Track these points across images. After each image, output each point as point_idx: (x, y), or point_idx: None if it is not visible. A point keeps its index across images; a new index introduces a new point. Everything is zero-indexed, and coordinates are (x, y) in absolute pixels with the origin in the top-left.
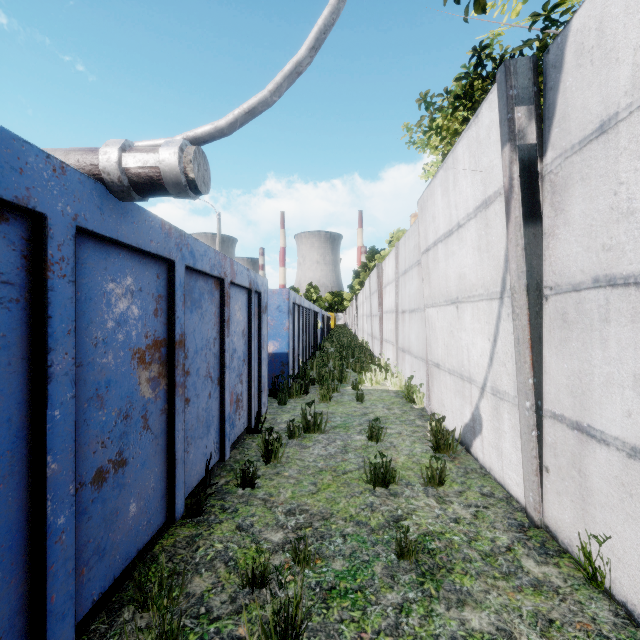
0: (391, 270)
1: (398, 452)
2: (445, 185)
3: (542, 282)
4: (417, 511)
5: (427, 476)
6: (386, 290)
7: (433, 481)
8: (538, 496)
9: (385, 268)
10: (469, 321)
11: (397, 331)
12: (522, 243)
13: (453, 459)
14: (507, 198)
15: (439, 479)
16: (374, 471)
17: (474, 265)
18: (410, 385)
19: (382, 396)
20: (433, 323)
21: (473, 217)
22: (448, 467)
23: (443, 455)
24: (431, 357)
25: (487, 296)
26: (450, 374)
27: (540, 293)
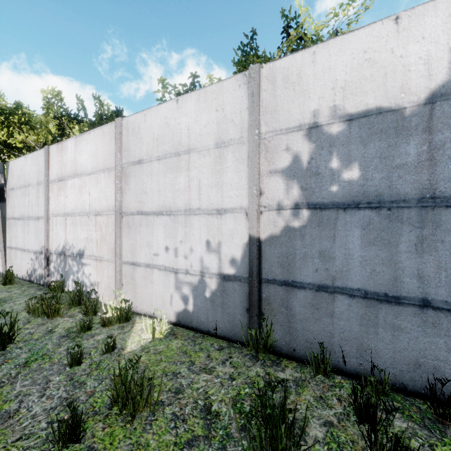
0: None
1: None
2: None
3: (6, 216)
4: None
5: None
6: None
7: None
8: (5, 267)
9: None
10: None
11: None
12: None
13: None
14: None
15: None
16: None
17: None
18: None
19: None
20: None
21: None
22: None
23: None
24: None
25: None
26: None
27: (5, 219)
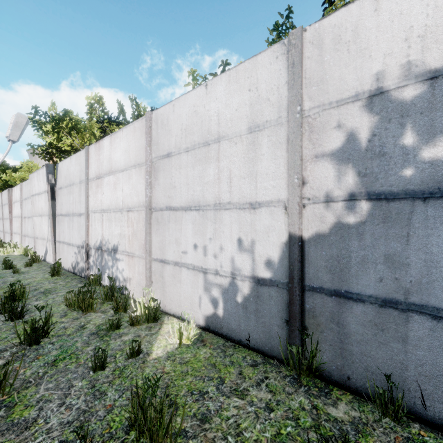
0: (18, 195)
1: (17, 265)
2: (37, 178)
3: (56, 213)
4: (21, 270)
5: (26, 264)
6: (15, 205)
7: (29, 266)
8: (55, 259)
9: (14, 192)
10: (44, 222)
11: (22, 227)
12: (51, 204)
13: (39, 263)
14: (48, 194)
15: (31, 265)
16: (6, 265)
17: (44, 206)
18: (27, 249)
19: (11, 256)
20: (36, 222)
21: (44, 193)
22: (36, 264)
23: (36, 263)
24: (35, 235)
25: (47, 215)
26: (41, 239)
27: (55, 216)
